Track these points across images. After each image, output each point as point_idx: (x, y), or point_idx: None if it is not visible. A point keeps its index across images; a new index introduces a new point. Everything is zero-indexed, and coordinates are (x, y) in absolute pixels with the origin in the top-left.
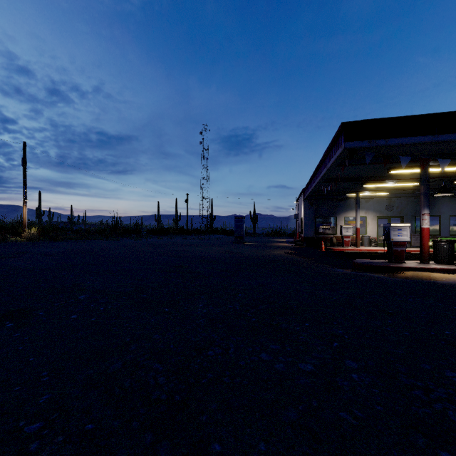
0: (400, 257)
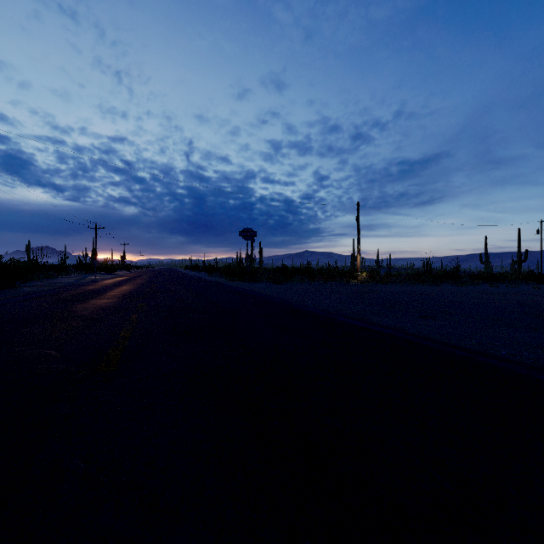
0: None
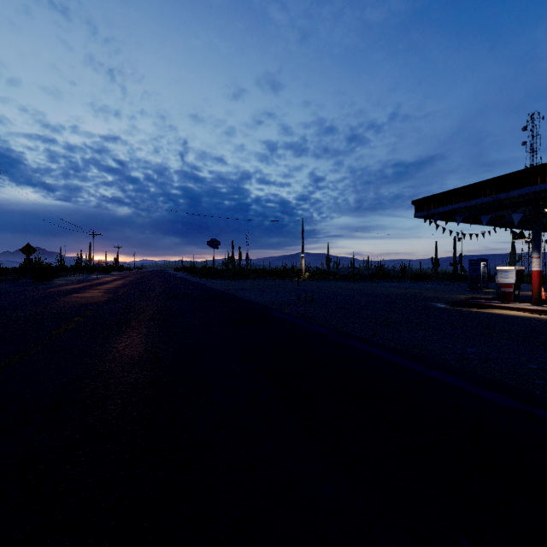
0: (508, 298)
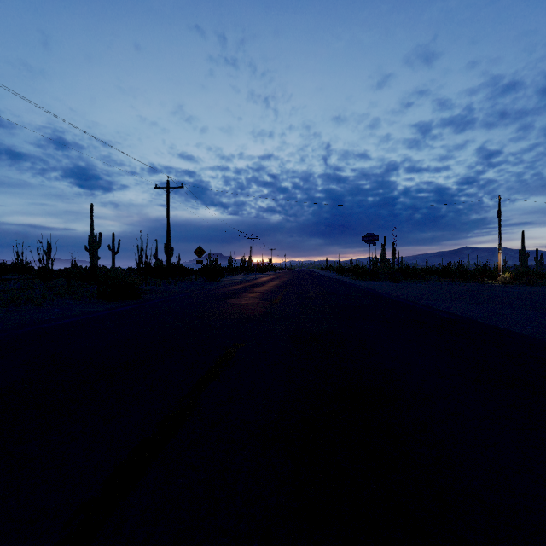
0: None
